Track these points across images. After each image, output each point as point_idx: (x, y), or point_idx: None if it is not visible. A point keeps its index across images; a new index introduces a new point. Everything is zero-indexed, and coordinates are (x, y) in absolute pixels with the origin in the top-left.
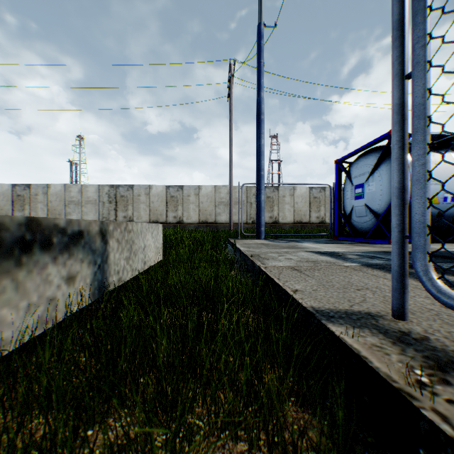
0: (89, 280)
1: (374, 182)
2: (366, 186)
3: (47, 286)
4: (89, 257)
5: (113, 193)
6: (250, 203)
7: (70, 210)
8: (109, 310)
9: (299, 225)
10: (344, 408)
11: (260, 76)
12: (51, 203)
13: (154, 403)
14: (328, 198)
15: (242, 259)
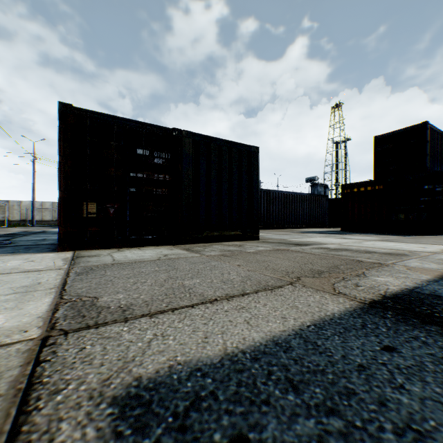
0: None
1: None
2: None
3: None
4: None
5: None
6: (55, 210)
7: None
8: None
9: None
10: None
11: (34, 175)
12: None
13: None
14: None
15: None
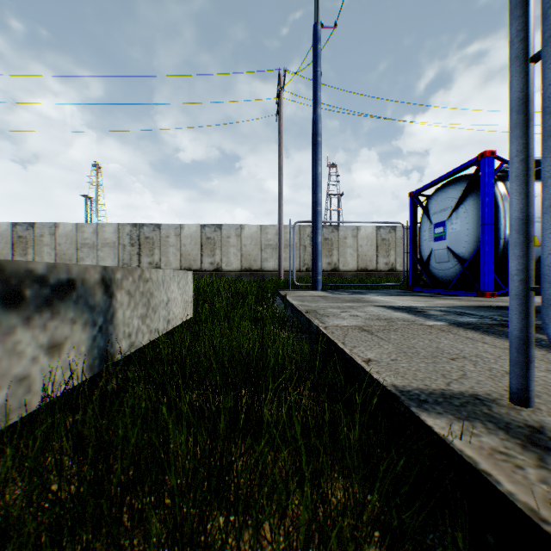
0: (84, 348)
1: (458, 220)
2: (448, 225)
3: (14, 359)
4: (85, 316)
5: (135, 234)
6: (304, 246)
7: (83, 254)
8: (111, 390)
9: (363, 273)
10: (454, 550)
11: (317, 89)
12: (60, 246)
13: (162, 549)
14: (400, 241)
15: (294, 316)
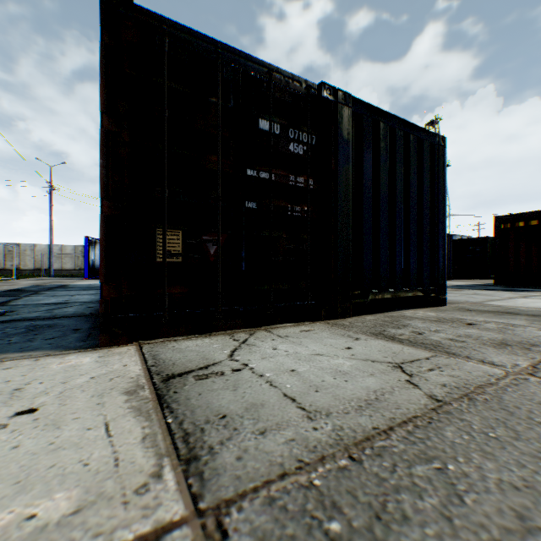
0: None
1: None
2: None
3: None
4: None
5: None
6: (78, 256)
7: None
8: None
9: None
10: None
11: (52, 210)
12: None
13: None
14: None
15: None
